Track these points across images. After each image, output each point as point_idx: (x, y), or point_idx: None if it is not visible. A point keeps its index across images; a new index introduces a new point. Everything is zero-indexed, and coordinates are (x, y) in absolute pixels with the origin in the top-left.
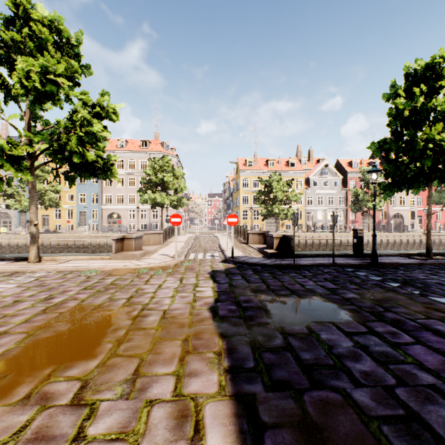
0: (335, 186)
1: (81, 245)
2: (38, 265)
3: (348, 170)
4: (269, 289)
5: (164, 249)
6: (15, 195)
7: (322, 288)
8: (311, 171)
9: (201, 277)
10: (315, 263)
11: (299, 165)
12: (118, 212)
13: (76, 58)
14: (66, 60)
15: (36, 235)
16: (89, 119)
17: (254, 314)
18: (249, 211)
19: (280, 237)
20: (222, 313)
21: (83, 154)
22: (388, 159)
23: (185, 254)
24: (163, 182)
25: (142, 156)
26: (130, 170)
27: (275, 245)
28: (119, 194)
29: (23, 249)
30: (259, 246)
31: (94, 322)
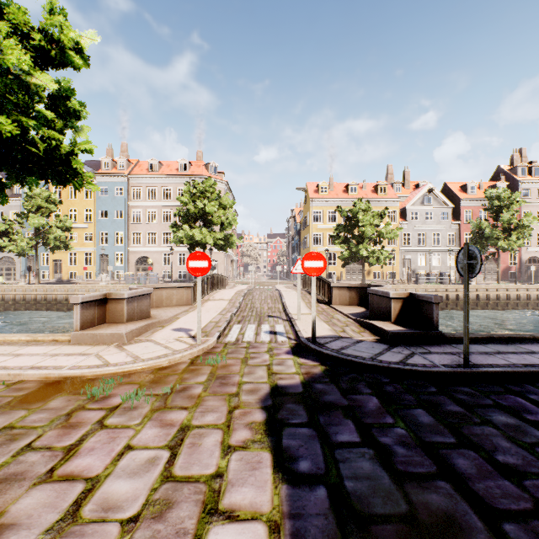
0: (443, 219)
1: None
2: None
3: (462, 197)
4: None
5: (189, 316)
6: (10, 233)
7: None
8: (409, 199)
9: (239, 424)
10: (520, 369)
11: (391, 191)
12: (149, 256)
13: None
14: None
15: None
16: None
17: None
18: (323, 254)
19: (404, 298)
20: None
21: None
22: None
23: (222, 330)
24: (204, 214)
25: (180, 182)
26: (164, 201)
27: (394, 314)
28: (150, 232)
29: (21, 305)
30: (353, 310)
31: None
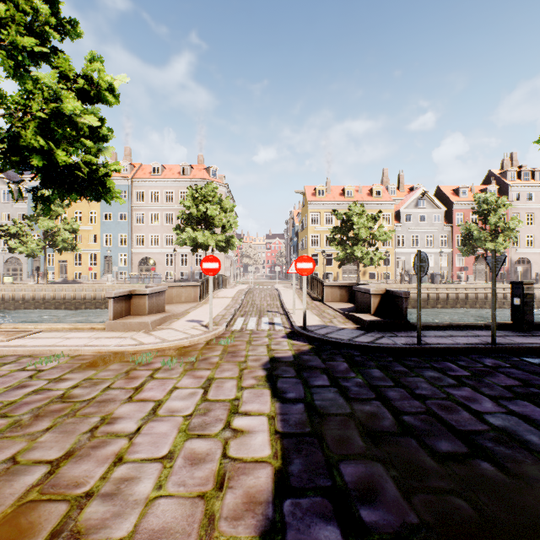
0: (436, 222)
1: (102, 300)
2: None
3: (454, 200)
4: (404, 429)
5: (198, 311)
6: (20, 235)
7: (533, 426)
8: (403, 202)
9: (248, 377)
10: (459, 345)
11: (386, 195)
12: (152, 257)
13: (53, 6)
14: None
15: None
16: (56, 90)
17: None
18: (320, 255)
19: (381, 294)
20: None
21: (51, 154)
22: None
23: (228, 321)
24: (206, 217)
25: (181, 185)
26: (167, 203)
27: (373, 307)
28: (153, 234)
29: (30, 304)
30: (342, 306)
31: None
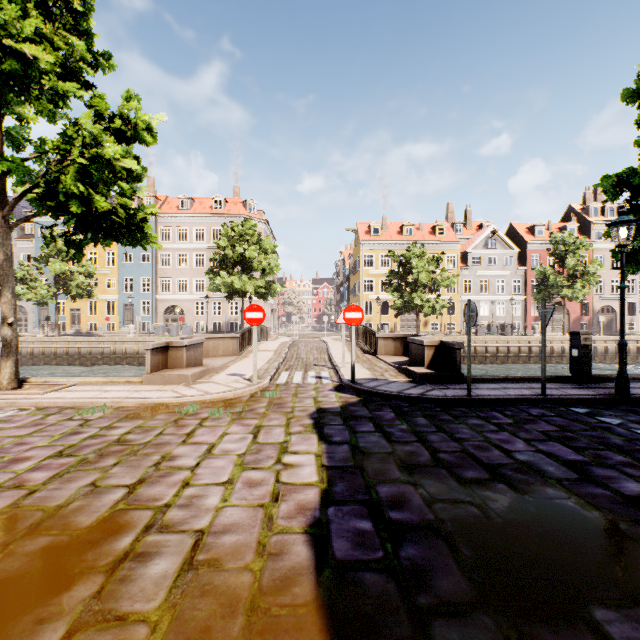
0: (507, 264)
1: (123, 354)
2: (10, 396)
3: (528, 240)
4: (438, 463)
5: (239, 365)
6: (28, 280)
7: (554, 460)
8: (470, 241)
9: (295, 425)
10: (509, 396)
11: (451, 233)
12: (180, 305)
13: (86, 39)
14: (63, 36)
15: (12, 342)
16: (96, 135)
17: (422, 557)
18: (375, 303)
19: (436, 345)
20: (341, 548)
21: (89, 199)
22: (636, 205)
23: (272, 374)
24: (243, 259)
25: (214, 222)
26: (197, 243)
27: (427, 360)
28: (181, 278)
29: (39, 359)
30: (396, 359)
31: (4, 580)
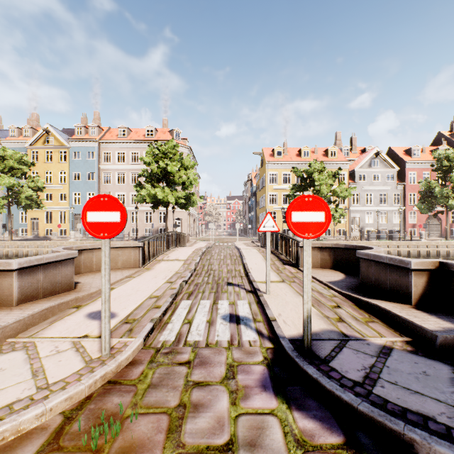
0: (389, 180)
1: None
2: None
3: (407, 160)
4: None
5: (128, 286)
6: None
7: None
8: (357, 162)
9: None
10: None
11: (340, 155)
12: None
13: None
14: None
15: None
16: None
17: None
18: (278, 213)
19: (430, 269)
20: None
21: None
22: None
23: (159, 316)
24: (166, 174)
25: (146, 147)
26: (132, 164)
27: (415, 293)
28: (119, 193)
29: None
30: (330, 276)
31: None
